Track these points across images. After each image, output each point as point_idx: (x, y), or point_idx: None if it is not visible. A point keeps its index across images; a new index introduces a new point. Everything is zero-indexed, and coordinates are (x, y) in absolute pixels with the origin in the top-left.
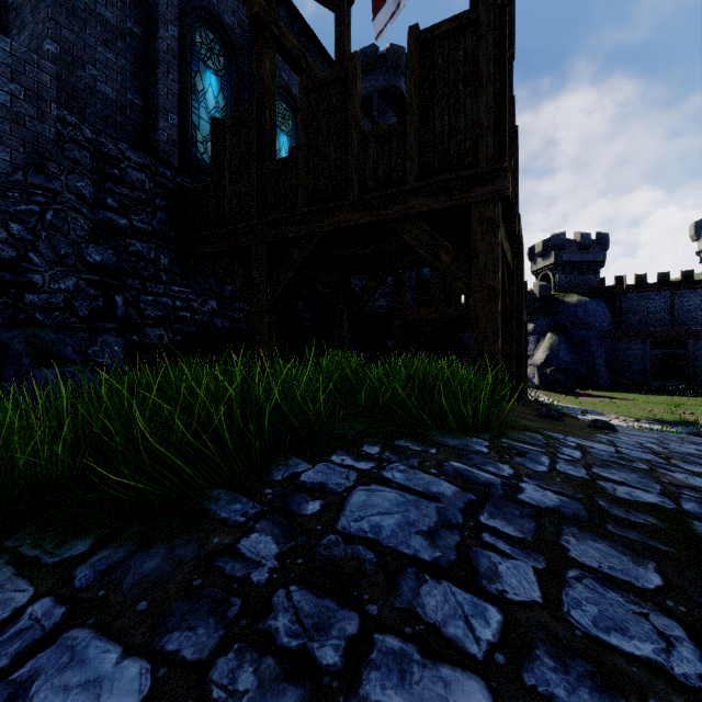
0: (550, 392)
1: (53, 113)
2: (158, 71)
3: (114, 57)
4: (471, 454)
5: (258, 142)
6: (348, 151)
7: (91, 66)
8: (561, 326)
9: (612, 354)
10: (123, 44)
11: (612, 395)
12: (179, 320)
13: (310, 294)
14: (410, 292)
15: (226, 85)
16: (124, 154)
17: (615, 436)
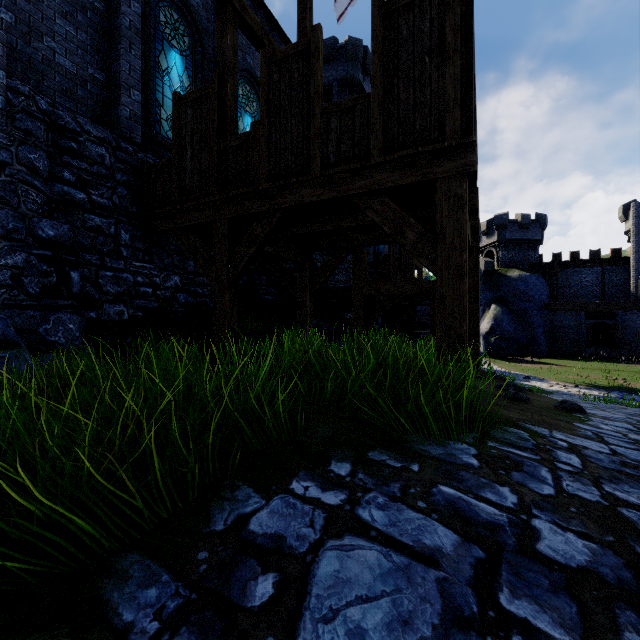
0: (494, 358)
1: (2, 81)
2: (120, 47)
3: (74, 30)
4: (460, 471)
5: (219, 117)
6: (310, 126)
7: (49, 38)
8: (503, 298)
9: (550, 324)
10: (84, 18)
11: (551, 362)
12: (140, 296)
13: (273, 269)
14: (368, 267)
15: (191, 64)
16: (83, 127)
17: (593, 423)
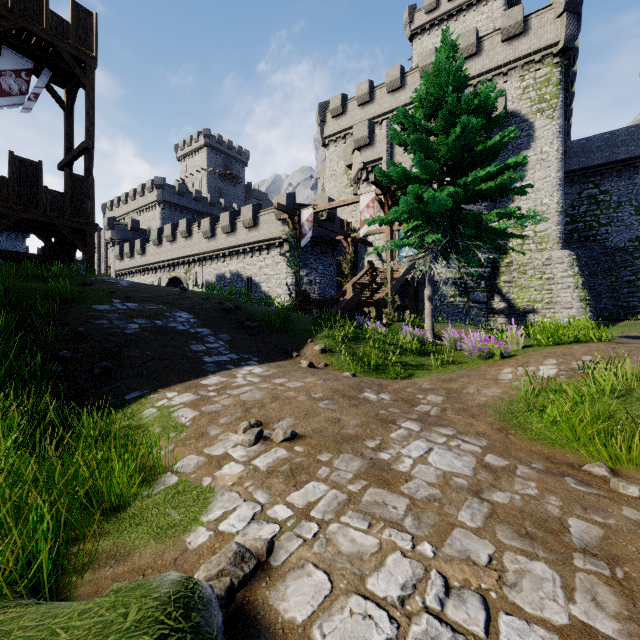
0: None
1: None
2: None
3: None
4: None
5: None
6: (38, 193)
7: None
8: None
9: None
10: None
11: None
12: None
13: None
14: None
15: None
16: None
17: None
